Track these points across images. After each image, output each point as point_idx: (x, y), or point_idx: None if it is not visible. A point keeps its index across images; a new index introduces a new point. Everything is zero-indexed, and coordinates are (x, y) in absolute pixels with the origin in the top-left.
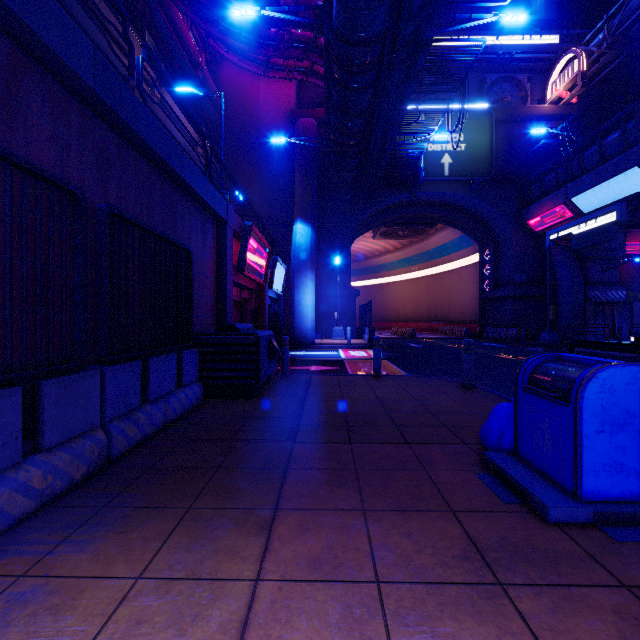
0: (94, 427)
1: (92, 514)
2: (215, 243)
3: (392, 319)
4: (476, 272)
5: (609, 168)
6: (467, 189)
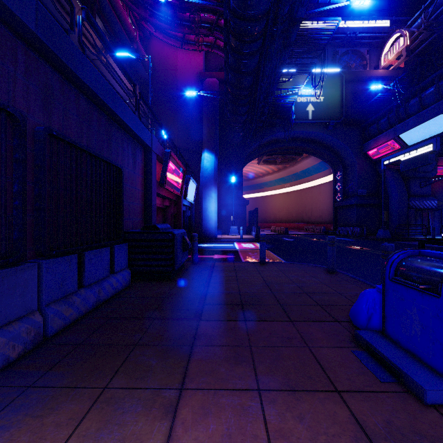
0: (32, 311)
1: (17, 395)
2: (143, 164)
3: (271, 221)
4: (330, 188)
5: (427, 113)
6: (325, 129)
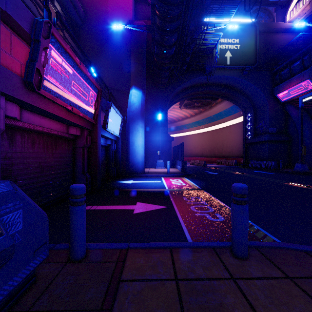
0: None
1: None
2: None
3: (188, 155)
4: (240, 128)
5: None
6: (240, 74)
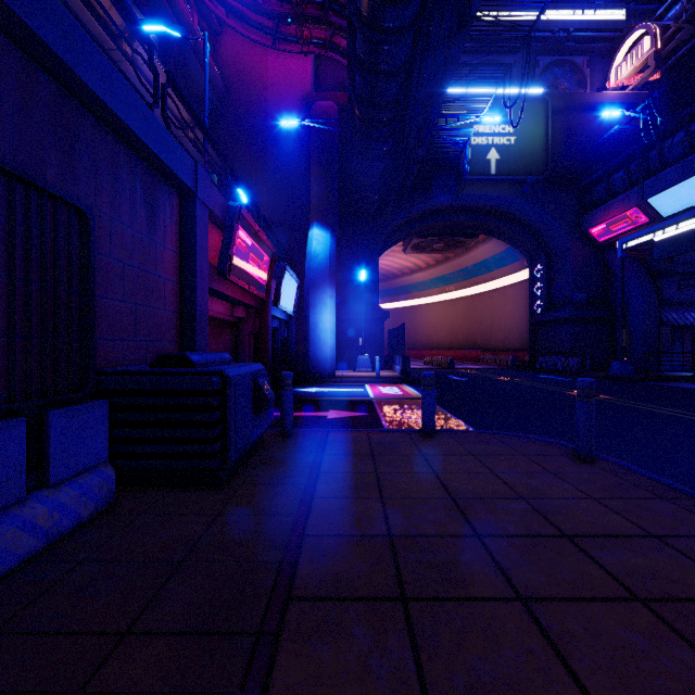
0: None
1: None
2: (177, 227)
3: (424, 346)
4: (524, 291)
5: None
6: (517, 191)
